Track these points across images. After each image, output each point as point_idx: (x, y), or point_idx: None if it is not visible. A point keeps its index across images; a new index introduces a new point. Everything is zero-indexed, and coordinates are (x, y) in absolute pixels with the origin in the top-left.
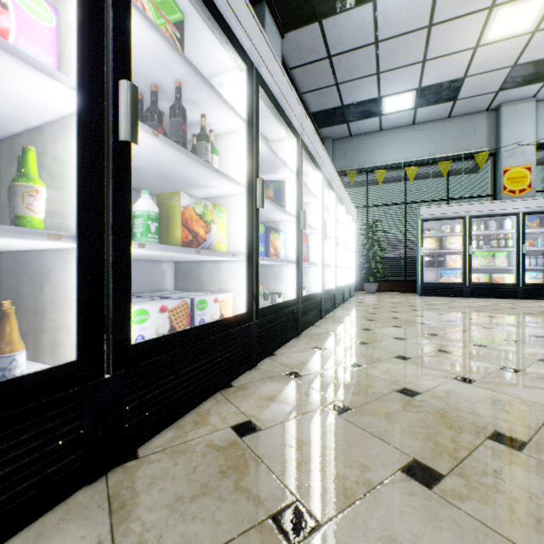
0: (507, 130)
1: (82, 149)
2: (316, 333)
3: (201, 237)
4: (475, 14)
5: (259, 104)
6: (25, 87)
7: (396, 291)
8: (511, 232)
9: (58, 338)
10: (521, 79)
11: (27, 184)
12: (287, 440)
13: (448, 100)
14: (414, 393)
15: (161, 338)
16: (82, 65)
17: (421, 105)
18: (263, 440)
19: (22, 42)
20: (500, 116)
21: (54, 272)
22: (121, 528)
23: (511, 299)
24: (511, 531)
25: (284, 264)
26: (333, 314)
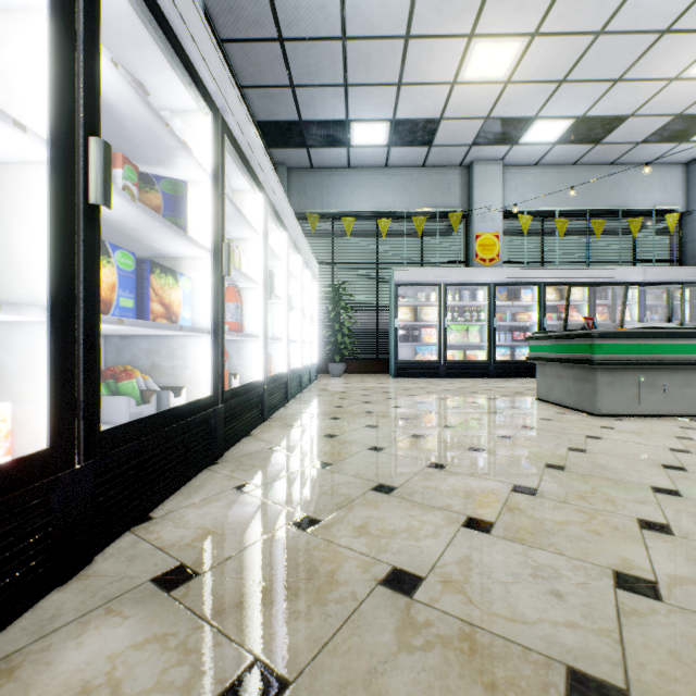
0: (479, 191)
1: None
2: (250, 452)
3: None
4: (455, 38)
5: (121, 6)
6: None
7: (367, 372)
8: (483, 304)
9: None
10: (492, 136)
11: None
12: None
13: (423, 144)
14: (413, 583)
15: None
16: None
17: (395, 144)
18: None
19: None
20: (472, 175)
21: None
22: None
23: (484, 379)
24: None
25: (190, 335)
26: (284, 411)
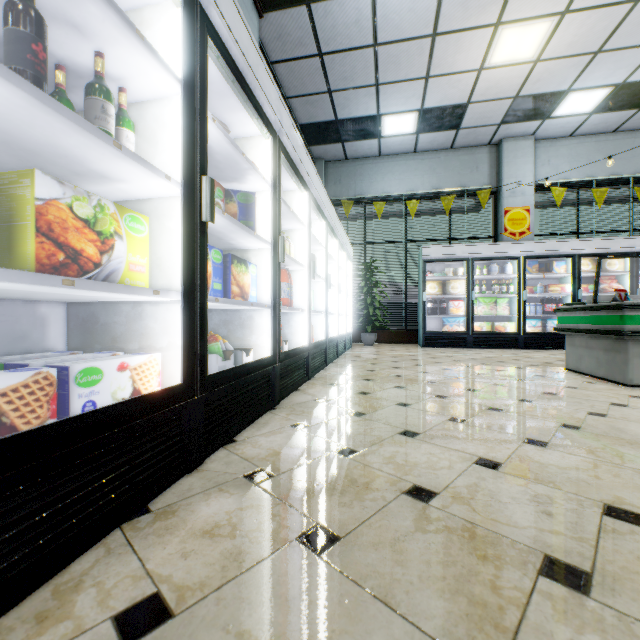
0: (508, 168)
1: None
2: (300, 402)
3: (88, 259)
4: (481, 29)
5: (214, 74)
6: None
7: (397, 341)
8: (512, 277)
9: None
10: (522, 113)
11: None
12: (220, 638)
13: (451, 128)
14: (429, 495)
15: None
16: None
17: (423, 131)
18: None
19: None
20: (501, 152)
21: None
22: None
23: (512, 349)
24: None
25: (255, 309)
26: (324, 372)
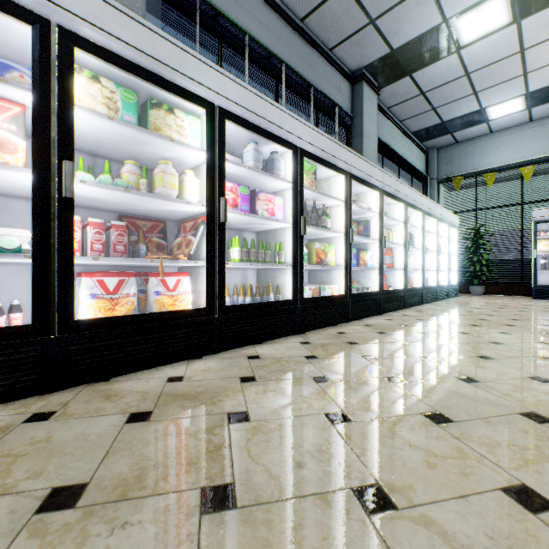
0: None
1: (293, 241)
2: (393, 314)
3: (323, 260)
4: None
5: (353, 181)
6: (279, 225)
7: (510, 294)
8: None
9: (281, 295)
10: None
11: (282, 252)
12: (356, 335)
13: None
14: (425, 333)
15: (311, 298)
16: (293, 218)
17: (535, 105)
18: (347, 335)
19: (278, 212)
20: None
21: (280, 275)
22: (307, 339)
23: None
24: (416, 349)
25: (371, 270)
26: (417, 307)
